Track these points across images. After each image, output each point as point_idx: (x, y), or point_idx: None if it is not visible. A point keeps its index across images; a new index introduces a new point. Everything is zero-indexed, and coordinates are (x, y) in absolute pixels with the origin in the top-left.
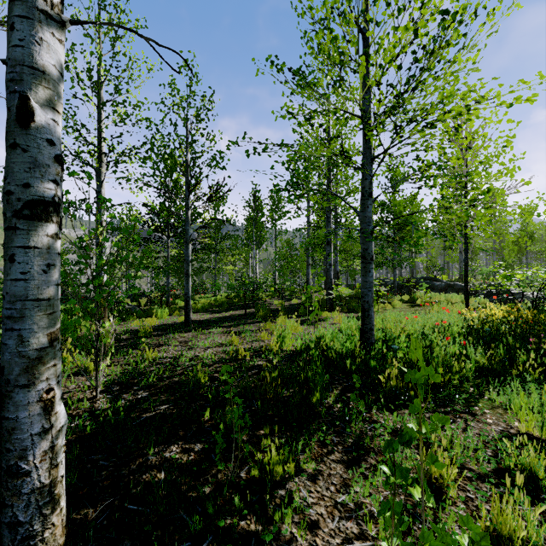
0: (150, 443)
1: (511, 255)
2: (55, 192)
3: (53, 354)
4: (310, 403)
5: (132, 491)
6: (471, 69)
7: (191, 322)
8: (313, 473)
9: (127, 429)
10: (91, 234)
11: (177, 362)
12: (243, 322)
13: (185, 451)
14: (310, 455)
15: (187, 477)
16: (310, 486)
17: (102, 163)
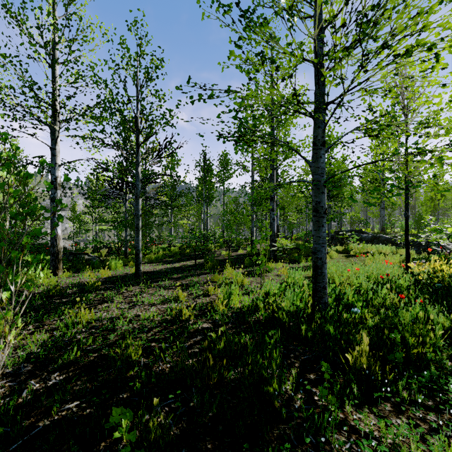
0: None
1: (428, 211)
2: None
3: None
4: (264, 395)
5: None
6: None
7: (141, 274)
8: None
9: None
10: None
11: (114, 324)
12: (192, 274)
13: None
14: None
15: None
16: None
17: (57, 121)
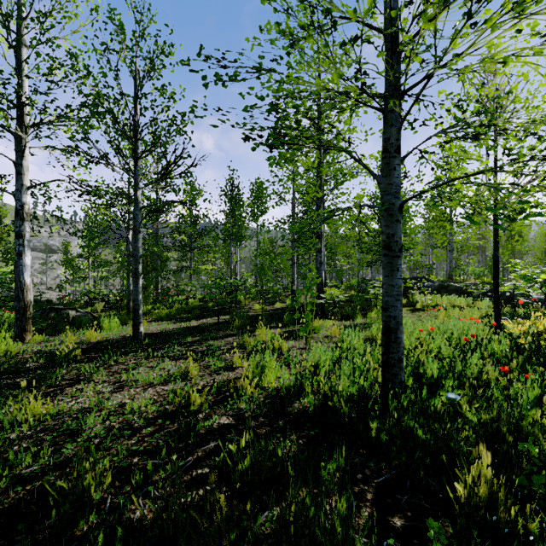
0: None
1: (505, 254)
2: None
3: None
4: None
5: None
6: None
7: (141, 337)
8: None
9: None
10: None
11: (81, 422)
12: (213, 336)
13: None
14: None
15: None
16: None
17: (24, 126)
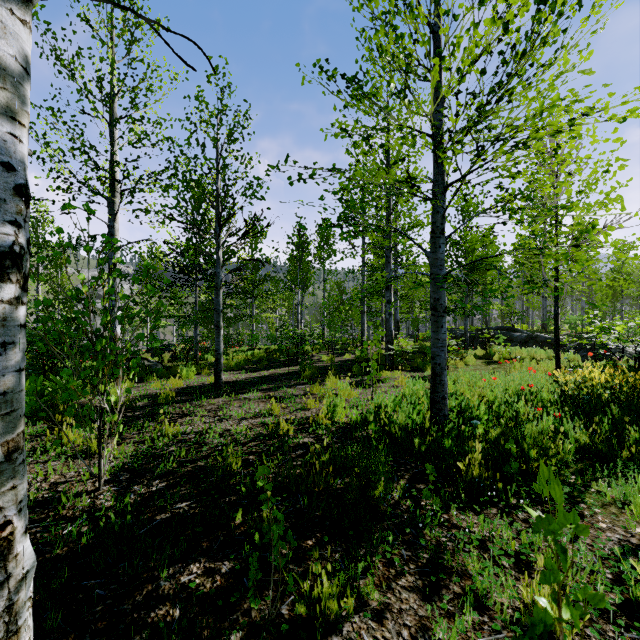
0: (164, 560)
1: (604, 301)
2: (15, 238)
3: (11, 471)
4: (370, 500)
5: (135, 639)
6: (582, 71)
7: (222, 384)
8: (378, 607)
9: (135, 538)
10: (92, 283)
11: (203, 438)
12: (285, 384)
13: (209, 573)
14: (373, 583)
15: (210, 615)
16: (375, 630)
17: (116, 192)
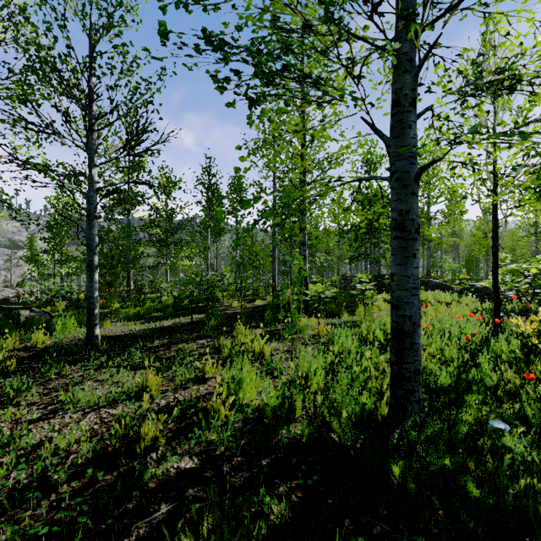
0: None
1: (482, 250)
2: None
3: None
4: None
5: None
6: None
7: (98, 342)
8: None
9: None
10: None
11: None
12: (184, 338)
13: None
14: None
15: None
16: None
17: None
